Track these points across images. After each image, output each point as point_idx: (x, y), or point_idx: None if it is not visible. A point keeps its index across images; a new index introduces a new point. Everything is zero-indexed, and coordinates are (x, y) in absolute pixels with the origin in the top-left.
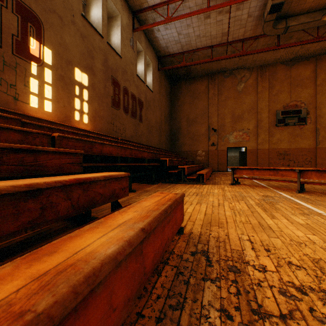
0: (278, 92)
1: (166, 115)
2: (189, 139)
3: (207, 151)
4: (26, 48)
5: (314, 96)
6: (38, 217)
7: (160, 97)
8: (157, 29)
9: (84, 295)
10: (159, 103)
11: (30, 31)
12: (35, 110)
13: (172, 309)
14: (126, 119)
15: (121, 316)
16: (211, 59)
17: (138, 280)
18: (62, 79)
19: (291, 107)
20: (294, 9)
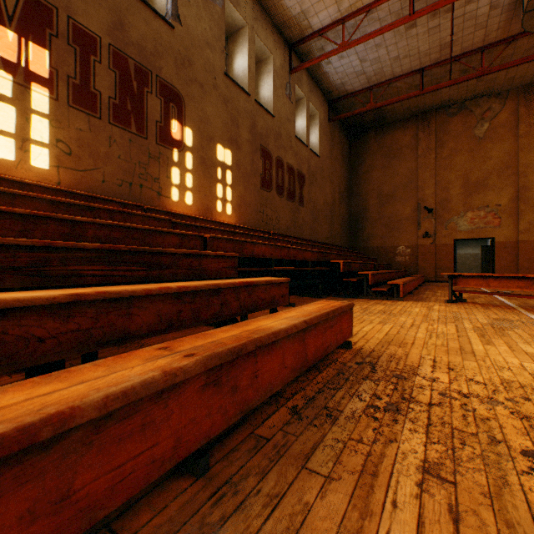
0: None
1: (342, 191)
2: (381, 228)
3: (415, 246)
4: (168, 133)
5: None
6: (219, 311)
7: (332, 162)
8: (326, 61)
9: (272, 340)
10: (330, 172)
11: (172, 113)
12: (177, 205)
13: (330, 389)
14: (280, 203)
15: (289, 376)
16: (420, 91)
17: (301, 360)
18: (203, 162)
19: None
20: None
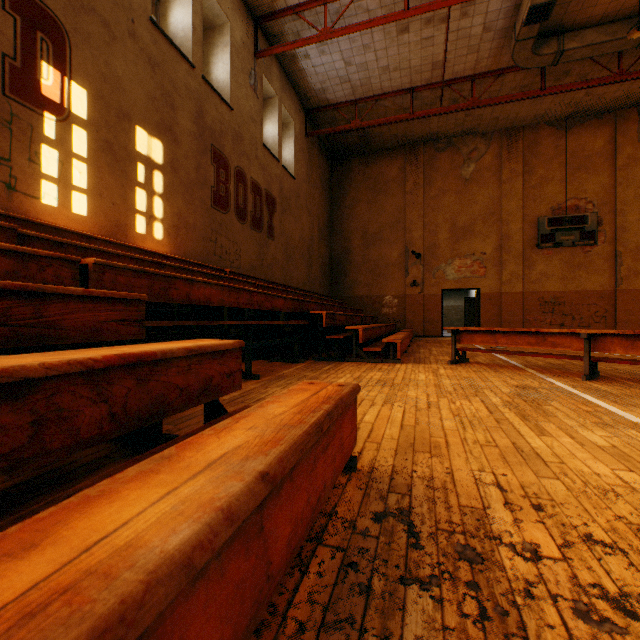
0: (542, 182)
1: (322, 226)
2: (367, 274)
3: (403, 296)
4: (33, 84)
5: (611, 189)
6: (25, 444)
7: (310, 189)
8: (303, 54)
9: None
10: (308, 201)
11: (42, 49)
12: (53, 212)
13: None
14: (242, 232)
15: None
16: (411, 114)
17: (253, 596)
18: (109, 149)
19: (566, 210)
20: (573, 16)
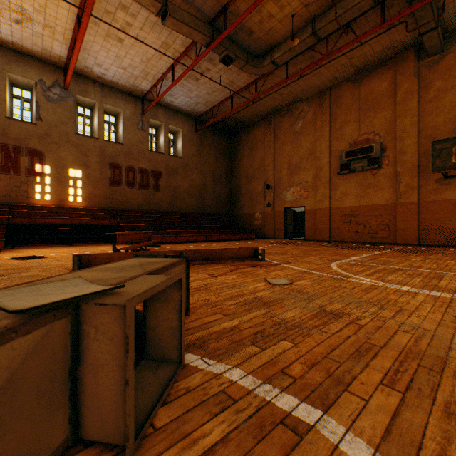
0: (343, 125)
1: (219, 175)
2: (247, 200)
3: (264, 213)
4: (34, 170)
5: (393, 121)
6: None
7: (202, 158)
8: (170, 101)
9: None
10: (199, 165)
11: (36, 161)
12: (40, 201)
13: None
14: (131, 192)
15: None
16: (230, 110)
17: None
18: (59, 179)
19: (360, 143)
20: (272, 40)
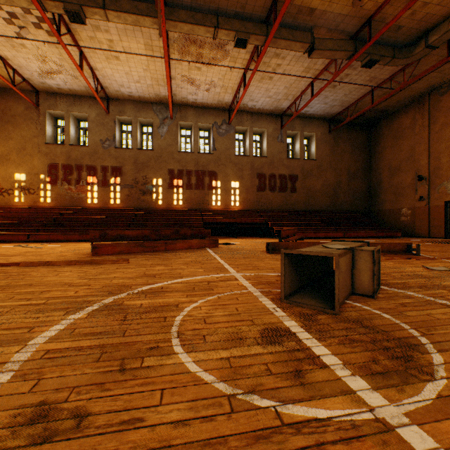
0: None
1: (354, 171)
2: (390, 194)
3: (414, 208)
4: (211, 186)
5: None
6: None
7: (335, 156)
8: (305, 111)
9: None
10: (333, 164)
11: (213, 179)
12: (214, 206)
13: None
14: (273, 195)
15: None
16: (370, 105)
17: None
18: (225, 190)
19: None
20: (427, 24)
